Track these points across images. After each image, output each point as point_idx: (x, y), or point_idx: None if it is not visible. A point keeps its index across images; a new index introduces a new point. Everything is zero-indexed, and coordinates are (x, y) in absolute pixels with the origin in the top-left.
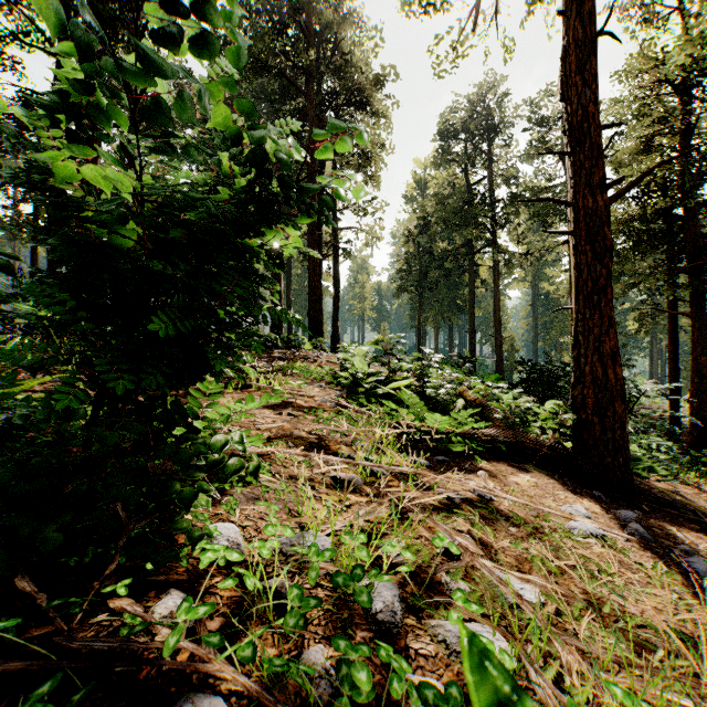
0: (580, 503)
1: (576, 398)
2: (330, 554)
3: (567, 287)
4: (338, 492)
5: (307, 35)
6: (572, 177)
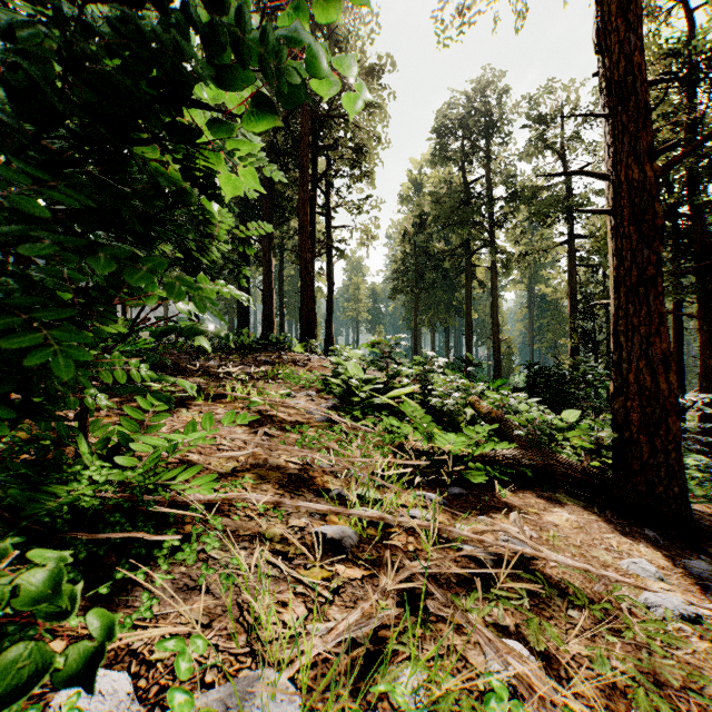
0: (638, 551)
1: (616, 412)
2: None
3: (565, 289)
4: (322, 560)
5: None
6: (611, 144)
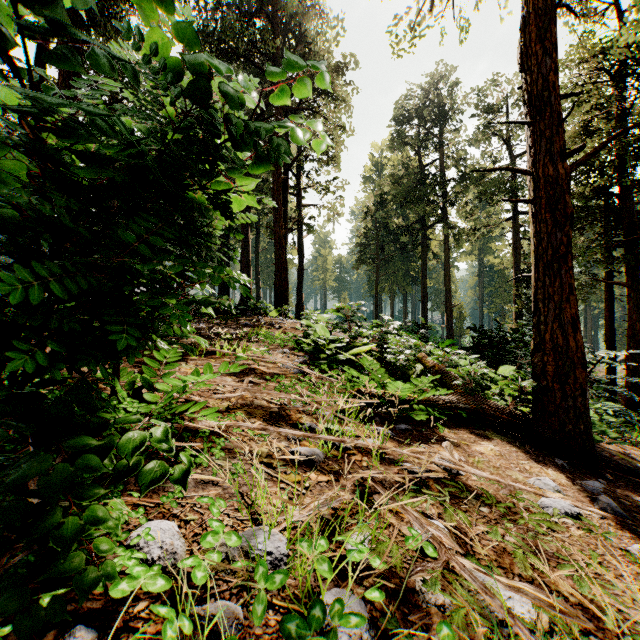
0: (546, 473)
1: (535, 365)
2: (282, 578)
3: (510, 260)
4: (298, 470)
5: (273, 26)
6: (532, 146)
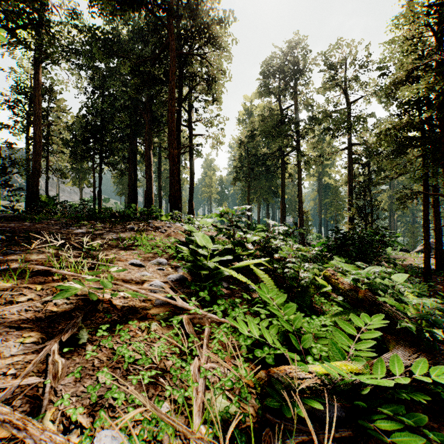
0: None
1: None
2: None
3: (344, 179)
4: None
5: None
6: None
